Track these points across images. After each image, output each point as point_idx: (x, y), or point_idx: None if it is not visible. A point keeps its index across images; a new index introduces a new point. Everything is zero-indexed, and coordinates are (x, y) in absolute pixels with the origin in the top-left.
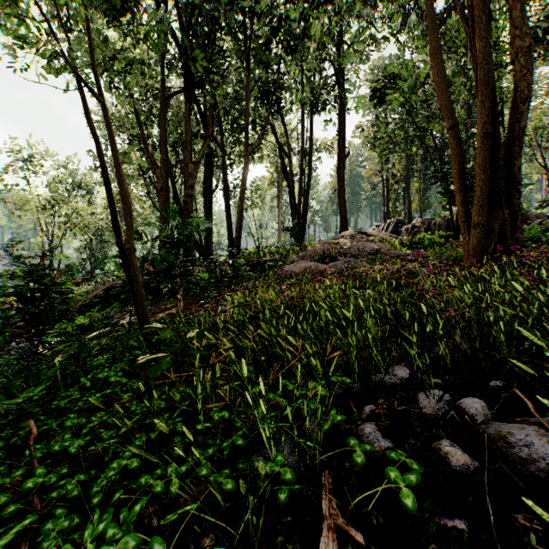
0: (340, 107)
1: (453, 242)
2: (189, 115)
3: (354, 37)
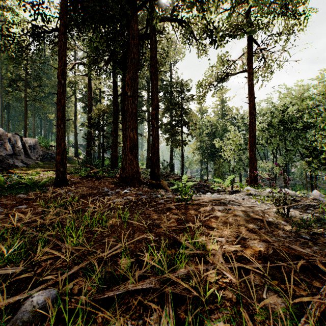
0: None
1: None
2: None
3: None
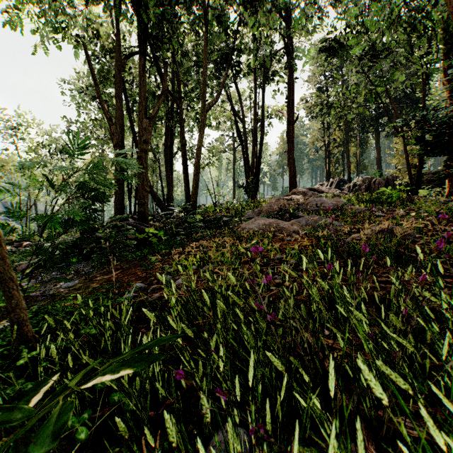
0: (290, 76)
1: (413, 197)
2: (143, 69)
3: (303, 11)
